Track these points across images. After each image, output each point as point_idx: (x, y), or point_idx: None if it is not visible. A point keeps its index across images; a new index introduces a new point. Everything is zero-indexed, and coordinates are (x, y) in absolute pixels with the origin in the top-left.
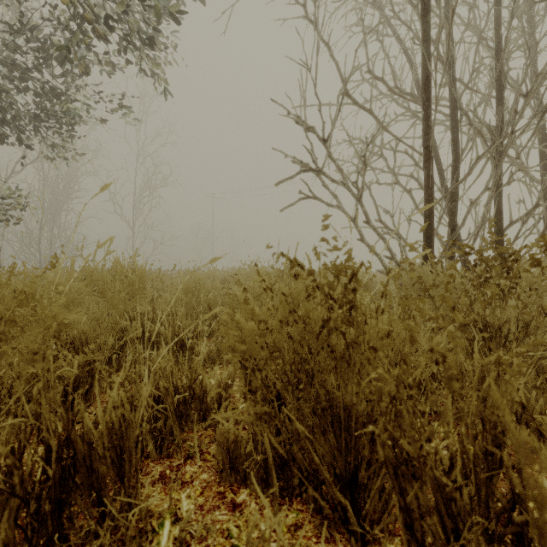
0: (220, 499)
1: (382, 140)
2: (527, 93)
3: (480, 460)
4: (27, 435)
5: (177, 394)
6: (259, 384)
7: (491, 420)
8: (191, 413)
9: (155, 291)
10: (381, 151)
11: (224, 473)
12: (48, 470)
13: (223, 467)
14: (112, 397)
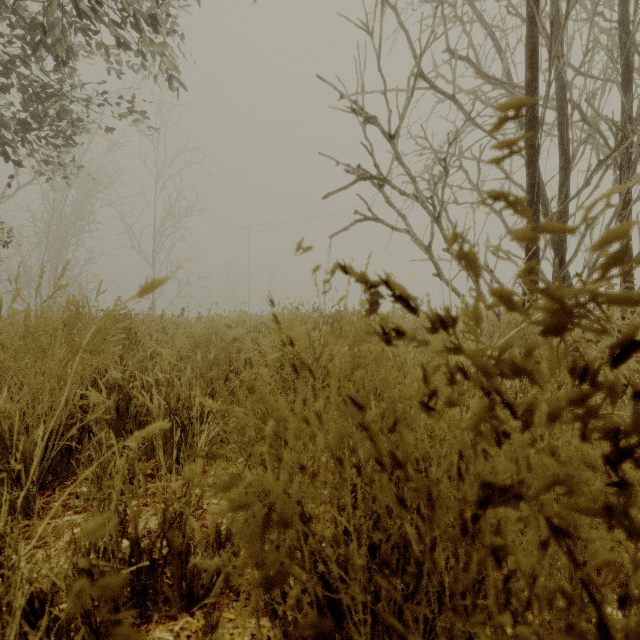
0: None
1: (461, 148)
2: None
3: None
4: None
5: (135, 549)
6: None
7: None
8: (164, 583)
9: (155, 344)
10: (460, 162)
11: None
12: None
13: None
14: None
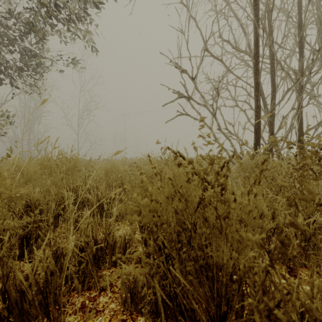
0: None
1: (227, 80)
2: (319, 49)
3: None
4: None
5: (96, 243)
6: (151, 249)
7: None
8: (106, 256)
9: (87, 172)
10: (227, 86)
11: (126, 304)
12: None
13: (126, 300)
14: (39, 257)
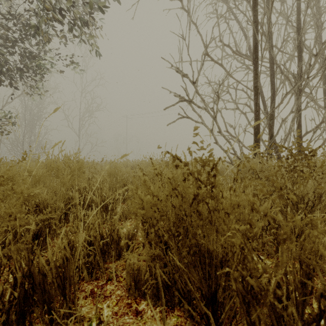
0: (128, 308)
1: (228, 83)
2: (317, 54)
3: (299, 289)
4: (2, 270)
5: (102, 239)
6: (152, 236)
7: (306, 262)
8: (111, 251)
9: (91, 174)
10: (228, 89)
11: (131, 290)
12: (14, 293)
13: (130, 286)
14: (58, 244)
